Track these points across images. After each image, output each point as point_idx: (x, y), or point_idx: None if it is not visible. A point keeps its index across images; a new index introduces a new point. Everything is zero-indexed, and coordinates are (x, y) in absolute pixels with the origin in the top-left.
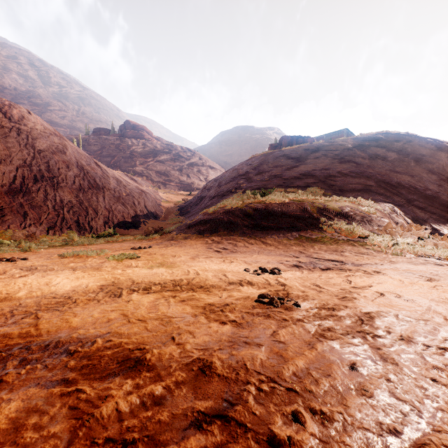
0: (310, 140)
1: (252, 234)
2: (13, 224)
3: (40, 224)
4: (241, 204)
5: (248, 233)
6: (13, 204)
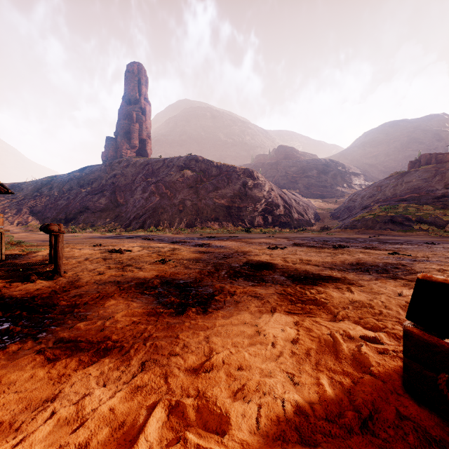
0: (448, 156)
1: (377, 229)
2: (270, 225)
3: (277, 225)
4: (374, 215)
5: (376, 229)
6: (267, 217)
